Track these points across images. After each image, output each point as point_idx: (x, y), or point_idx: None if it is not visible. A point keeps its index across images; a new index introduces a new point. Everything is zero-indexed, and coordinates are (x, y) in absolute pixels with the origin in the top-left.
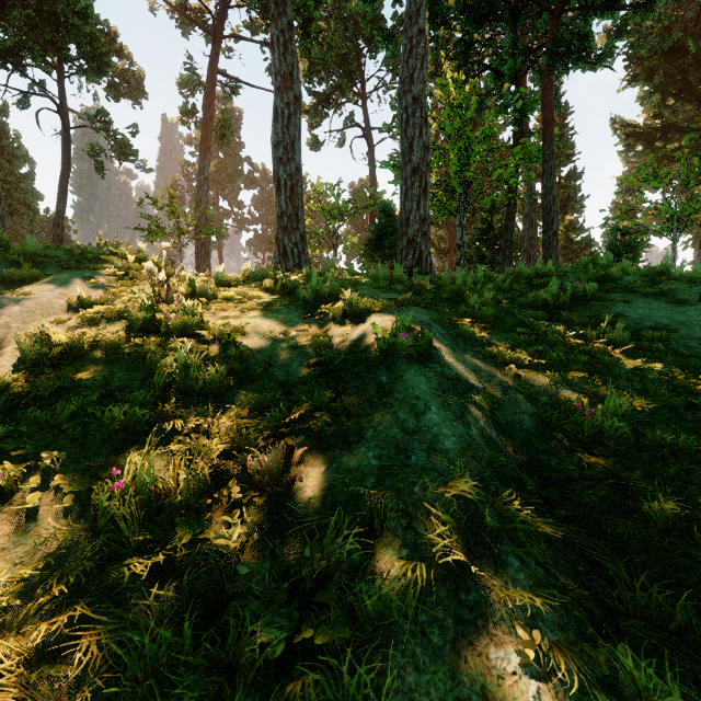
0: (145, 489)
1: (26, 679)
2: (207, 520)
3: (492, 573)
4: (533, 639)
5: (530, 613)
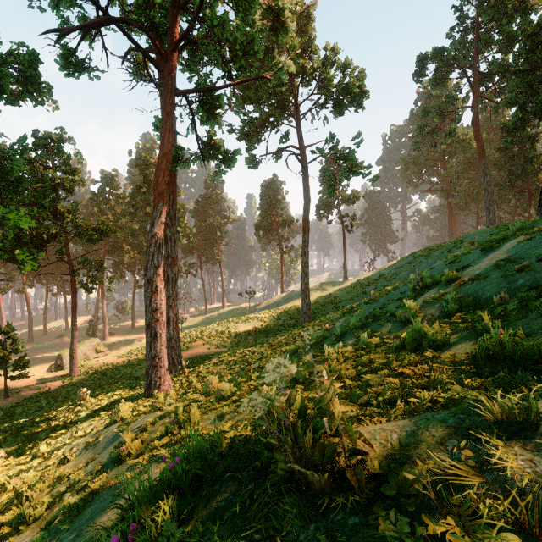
0: (497, 339)
1: (428, 375)
2: (520, 371)
3: (526, 447)
4: (462, 448)
5: (500, 467)
